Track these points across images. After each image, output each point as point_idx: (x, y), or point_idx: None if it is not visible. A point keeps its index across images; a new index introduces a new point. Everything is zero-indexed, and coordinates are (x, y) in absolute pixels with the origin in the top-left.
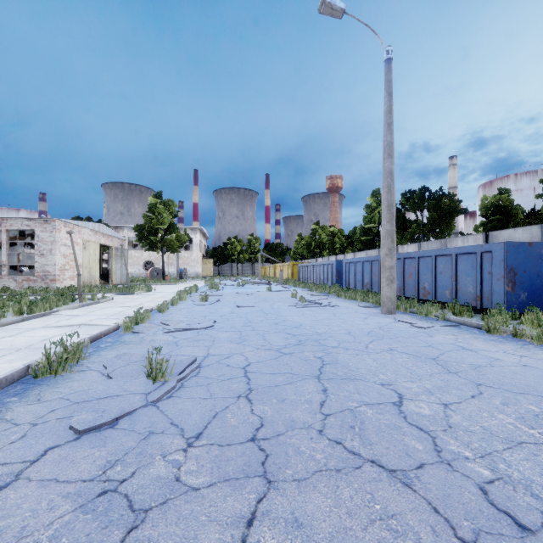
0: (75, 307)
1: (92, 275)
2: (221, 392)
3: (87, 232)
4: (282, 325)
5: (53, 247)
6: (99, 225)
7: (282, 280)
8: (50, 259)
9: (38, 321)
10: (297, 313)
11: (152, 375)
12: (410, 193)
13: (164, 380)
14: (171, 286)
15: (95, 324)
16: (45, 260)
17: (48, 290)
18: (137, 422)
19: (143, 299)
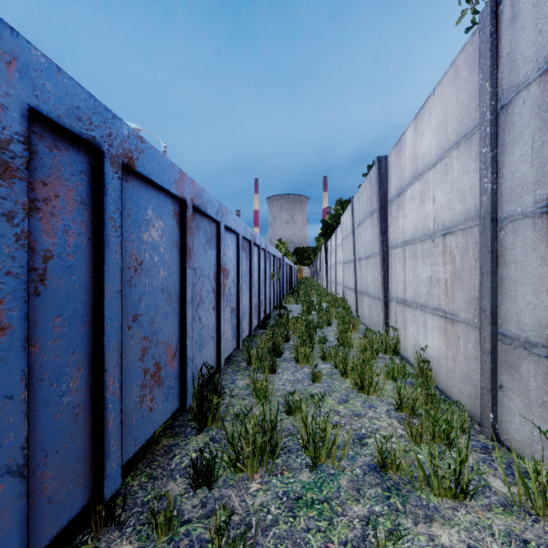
0: None
1: None
2: None
3: None
4: None
5: None
6: None
7: None
8: None
9: None
10: None
11: None
12: (345, 203)
13: None
14: None
15: None
16: None
17: None
18: None
19: None
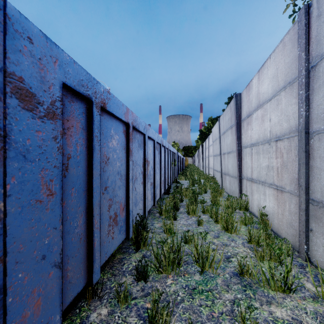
0: None
1: None
2: None
3: None
4: None
5: None
6: None
7: None
8: None
9: None
10: None
11: None
12: (214, 120)
13: None
14: None
15: None
16: None
17: None
18: None
19: None
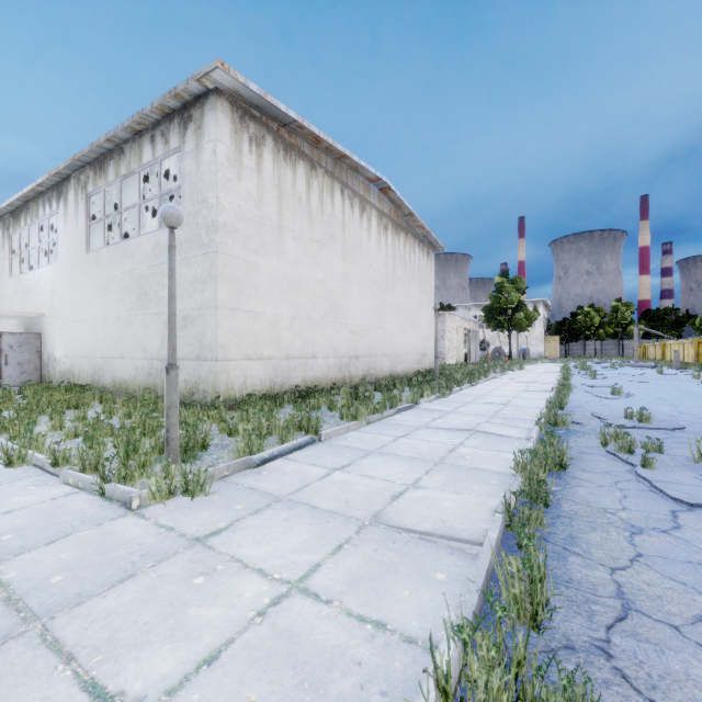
0: (499, 375)
1: (460, 355)
2: (651, 400)
3: (458, 320)
4: (680, 390)
5: (443, 334)
6: (464, 312)
7: (678, 363)
8: (442, 343)
9: (498, 380)
10: (697, 387)
11: (613, 394)
12: None
13: (619, 396)
14: (529, 366)
15: (539, 382)
16: (438, 344)
17: (449, 366)
18: (622, 400)
19: (532, 374)
